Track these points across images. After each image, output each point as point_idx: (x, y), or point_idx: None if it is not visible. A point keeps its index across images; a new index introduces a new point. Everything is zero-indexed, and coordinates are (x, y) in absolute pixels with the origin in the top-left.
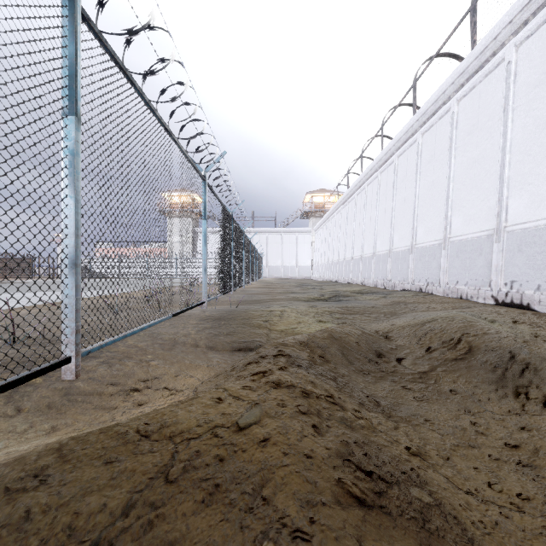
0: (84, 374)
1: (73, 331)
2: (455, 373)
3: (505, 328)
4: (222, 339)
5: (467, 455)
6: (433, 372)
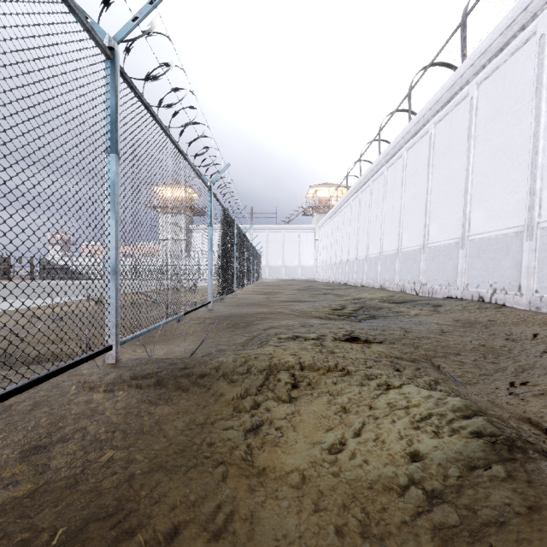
0: None
1: None
2: None
3: None
4: None
5: None
6: None
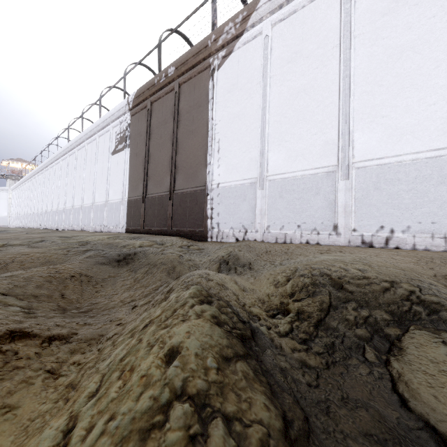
0: None
1: None
2: None
3: None
4: None
5: None
6: None
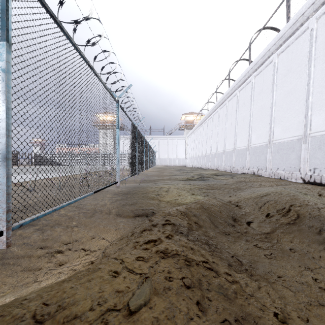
0: (20, 241)
1: (4, 211)
2: (290, 234)
3: (315, 200)
4: (127, 208)
5: (322, 316)
6: (274, 233)
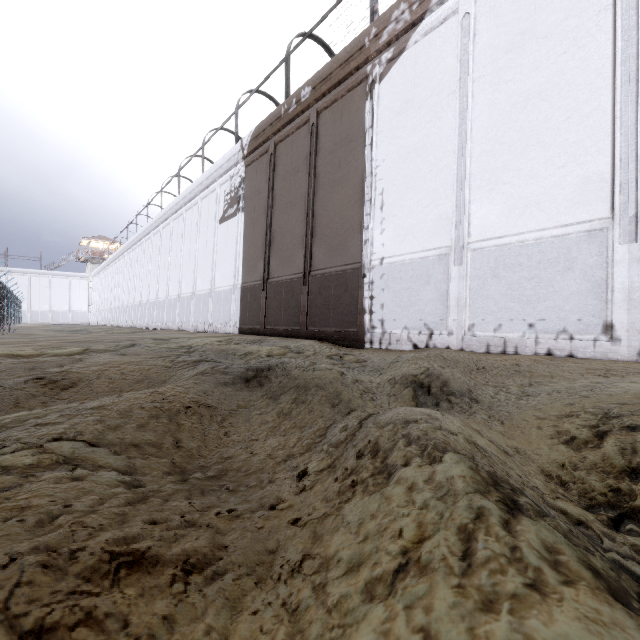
0: None
1: None
2: None
3: None
4: None
5: None
6: None
